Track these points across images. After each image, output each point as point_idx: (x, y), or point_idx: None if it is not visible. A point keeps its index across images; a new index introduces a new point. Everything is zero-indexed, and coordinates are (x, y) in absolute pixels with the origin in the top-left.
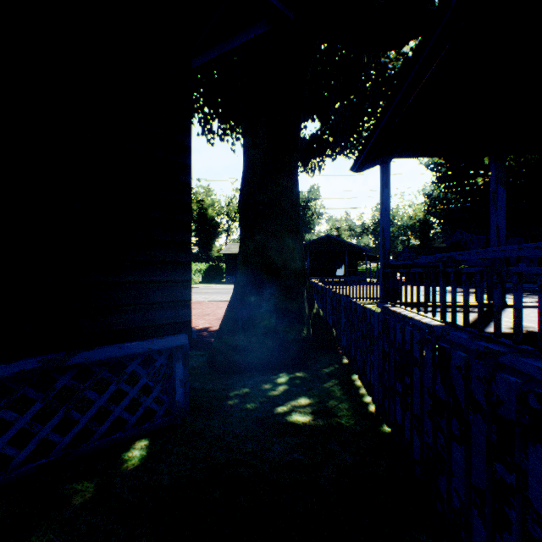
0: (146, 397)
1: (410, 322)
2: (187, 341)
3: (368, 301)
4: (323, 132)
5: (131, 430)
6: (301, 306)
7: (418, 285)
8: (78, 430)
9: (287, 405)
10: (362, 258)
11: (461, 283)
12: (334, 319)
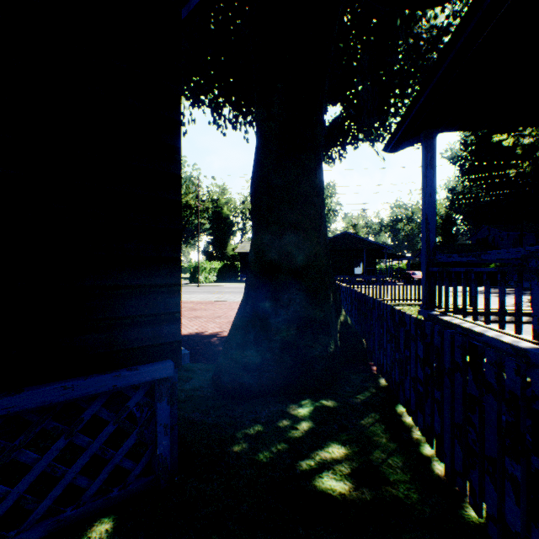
0: (115, 452)
1: (478, 339)
2: (173, 372)
3: (393, 303)
4: (344, 117)
5: (90, 503)
6: (327, 314)
7: (488, 290)
8: (2, 513)
9: (314, 457)
10: (381, 256)
11: (491, 282)
12: (363, 327)
